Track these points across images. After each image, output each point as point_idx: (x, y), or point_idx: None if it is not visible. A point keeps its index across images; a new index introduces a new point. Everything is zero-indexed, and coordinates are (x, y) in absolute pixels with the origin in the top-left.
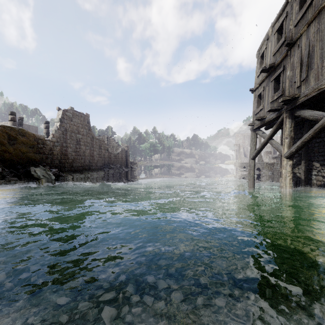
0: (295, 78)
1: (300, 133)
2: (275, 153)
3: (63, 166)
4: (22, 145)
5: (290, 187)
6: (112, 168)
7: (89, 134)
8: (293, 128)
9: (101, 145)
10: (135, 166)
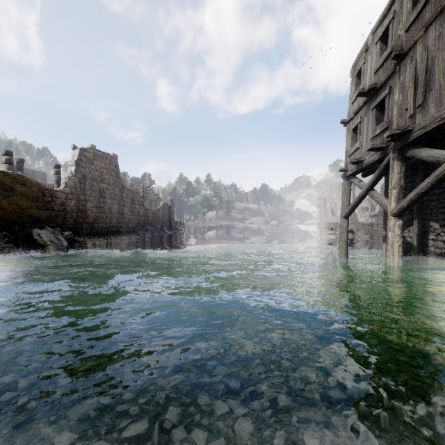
0: (406, 104)
1: (411, 181)
2: (374, 209)
3: (81, 227)
4: (20, 198)
5: (400, 257)
6: (150, 231)
7: (117, 183)
8: (403, 174)
9: (135, 199)
10: (182, 227)
